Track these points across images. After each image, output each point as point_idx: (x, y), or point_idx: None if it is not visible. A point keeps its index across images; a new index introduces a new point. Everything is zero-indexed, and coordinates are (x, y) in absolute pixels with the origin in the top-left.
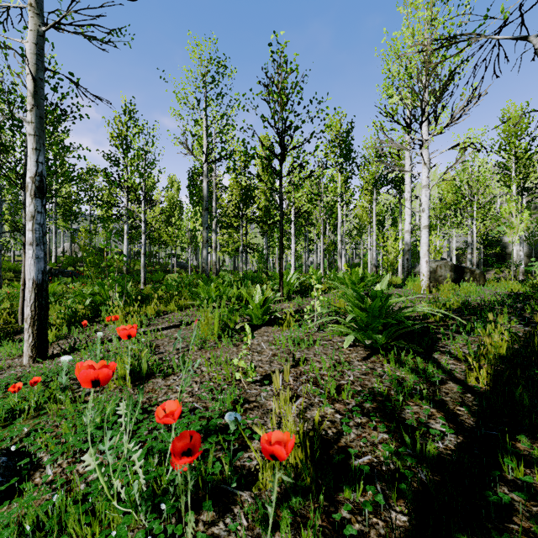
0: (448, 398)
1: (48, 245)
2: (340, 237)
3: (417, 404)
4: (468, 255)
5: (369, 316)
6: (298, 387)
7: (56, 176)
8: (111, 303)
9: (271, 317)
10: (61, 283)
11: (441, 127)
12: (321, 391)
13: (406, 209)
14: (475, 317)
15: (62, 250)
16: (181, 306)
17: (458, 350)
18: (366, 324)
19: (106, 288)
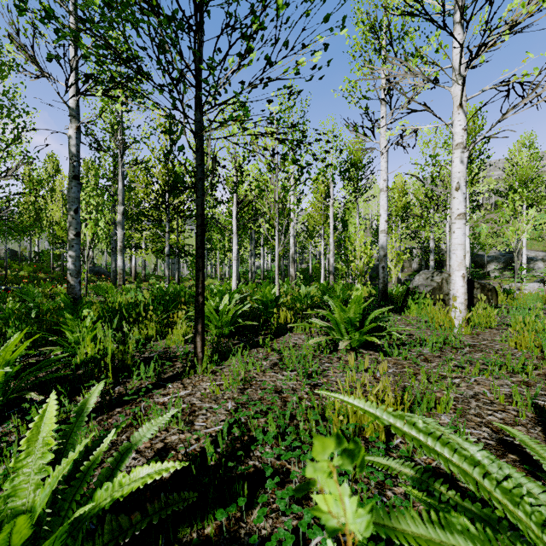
0: None
1: None
2: (293, 239)
3: None
4: (431, 262)
5: None
6: None
7: None
8: None
9: None
10: None
11: None
12: None
13: (382, 203)
14: None
15: None
16: None
17: None
18: None
19: None
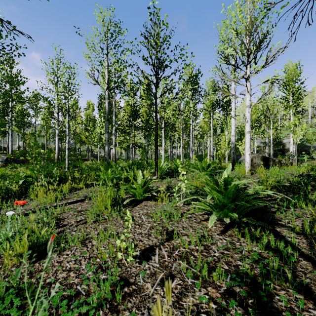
0: (308, 280)
1: (7, 142)
2: (191, 139)
3: (283, 288)
4: (266, 150)
5: (225, 197)
6: (172, 265)
7: (12, 98)
8: (35, 183)
9: (149, 195)
10: (13, 168)
11: (261, 66)
12: (193, 270)
13: (232, 122)
14: (297, 195)
15: (18, 146)
16: (89, 184)
17: (295, 224)
18: (222, 203)
19: (35, 172)
